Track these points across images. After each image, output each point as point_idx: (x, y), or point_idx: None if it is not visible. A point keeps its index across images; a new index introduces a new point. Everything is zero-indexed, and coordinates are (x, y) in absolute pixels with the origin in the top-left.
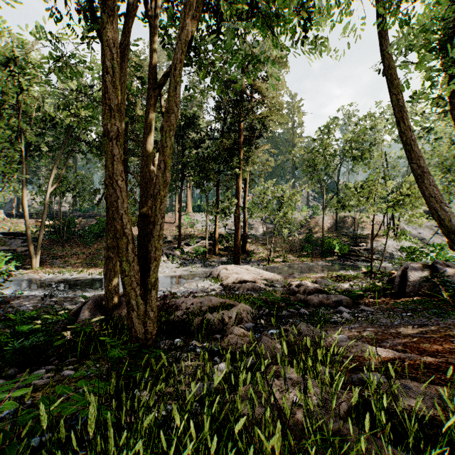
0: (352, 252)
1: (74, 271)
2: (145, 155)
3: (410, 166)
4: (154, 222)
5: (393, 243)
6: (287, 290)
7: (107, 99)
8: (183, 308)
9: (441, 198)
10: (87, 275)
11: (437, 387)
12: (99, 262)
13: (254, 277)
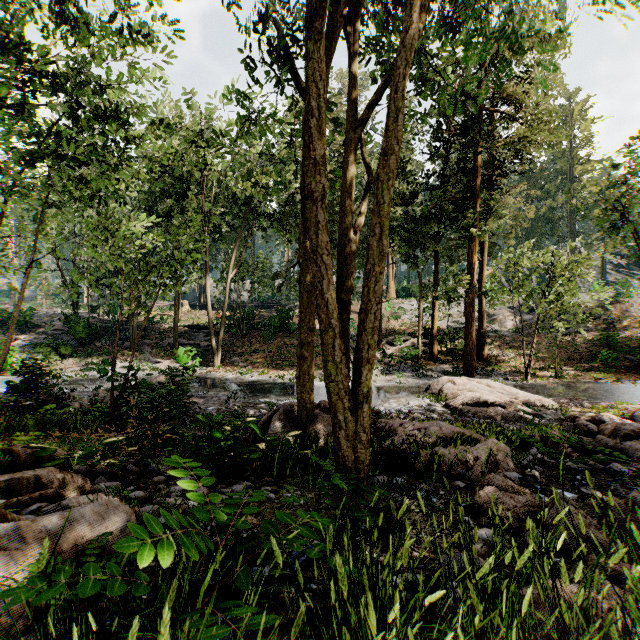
0: None
1: (254, 372)
2: (344, 220)
3: None
4: (366, 309)
5: None
6: (573, 426)
7: (310, 150)
8: (401, 433)
9: None
10: (269, 378)
11: None
12: (280, 363)
13: (501, 399)
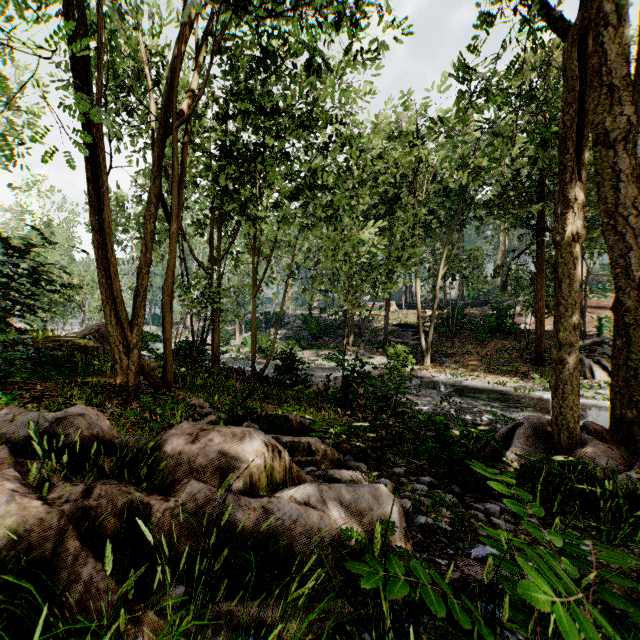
0: None
1: (468, 376)
2: None
3: None
4: None
5: None
6: None
7: (609, 72)
8: None
9: None
10: (486, 383)
11: None
12: (499, 368)
13: None
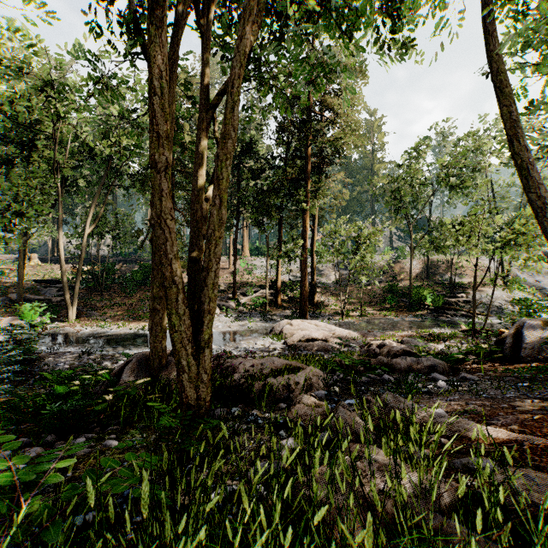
0: (449, 305)
1: (114, 325)
2: (196, 189)
3: (526, 196)
4: (208, 268)
5: (502, 294)
6: (366, 351)
7: (154, 124)
8: (241, 370)
9: None
10: (129, 329)
11: None
12: (142, 315)
13: (324, 335)
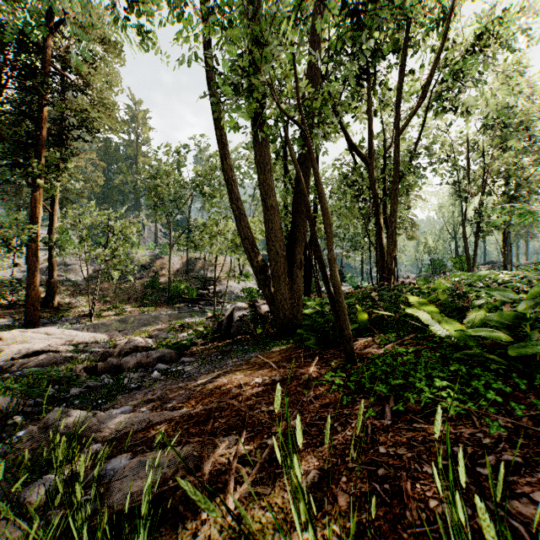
0: (202, 296)
1: None
2: None
3: (232, 206)
4: None
5: (239, 285)
6: (101, 355)
7: None
8: None
9: (254, 240)
10: None
11: (178, 448)
12: None
13: (57, 344)
